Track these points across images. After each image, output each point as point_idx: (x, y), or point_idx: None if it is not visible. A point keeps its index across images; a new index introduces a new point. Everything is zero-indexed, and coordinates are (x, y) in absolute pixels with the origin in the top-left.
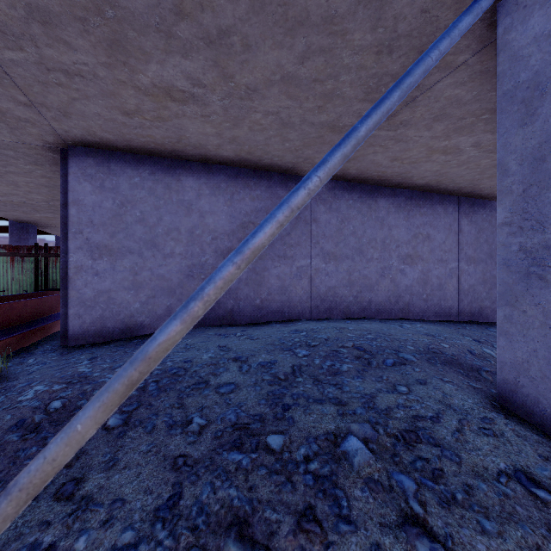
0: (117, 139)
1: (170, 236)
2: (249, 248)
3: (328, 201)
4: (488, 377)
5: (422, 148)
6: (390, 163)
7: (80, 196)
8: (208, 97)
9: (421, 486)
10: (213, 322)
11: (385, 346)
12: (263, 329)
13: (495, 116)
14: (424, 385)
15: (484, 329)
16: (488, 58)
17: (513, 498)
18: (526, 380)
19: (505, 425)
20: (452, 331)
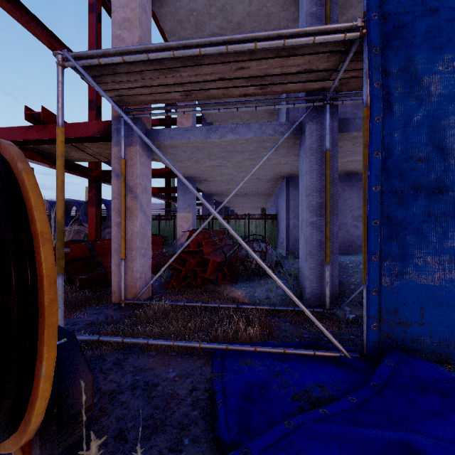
0: None
1: None
2: None
3: None
4: None
5: None
6: None
7: (294, 196)
8: None
9: None
10: (350, 251)
11: None
12: None
13: None
14: None
15: None
16: None
17: None
18: None
19: None
20: None
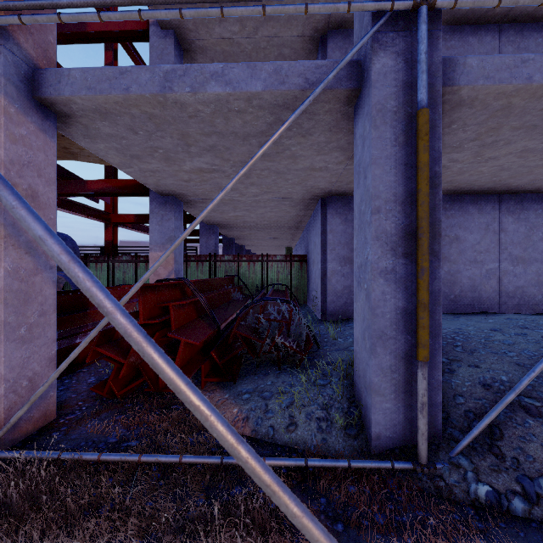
0: None
1: None
2: None
3: (516, 213)
4: None
5: None
6: None
7: (334, 227)
8: (454, 165)
9: None
10: None
11: None
12: (474, 317)
13: None
14: None
15: None
16: None
17: None
18: None
19: None
20: None
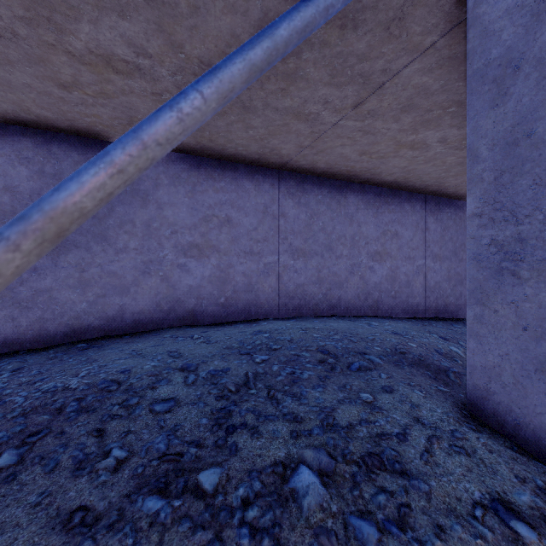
0: (57, 117)
1: (123, 229)
2: (41, 210)
3: (297, 196)
4: (456, 379)
5: (390, 142)
6: (358, 157)
7: (14, 182)
8: (157, 71)
9: (384, 533)
10: (172, 323)
11: (351, 348)
12: (225, 330)
13: (461, 110)
14: (391, 393)
15: (449, 325)
16: (456, 42)
17: (492, 541)
18: (498, 386)
19: (478, 440)
20: (419, 329)
